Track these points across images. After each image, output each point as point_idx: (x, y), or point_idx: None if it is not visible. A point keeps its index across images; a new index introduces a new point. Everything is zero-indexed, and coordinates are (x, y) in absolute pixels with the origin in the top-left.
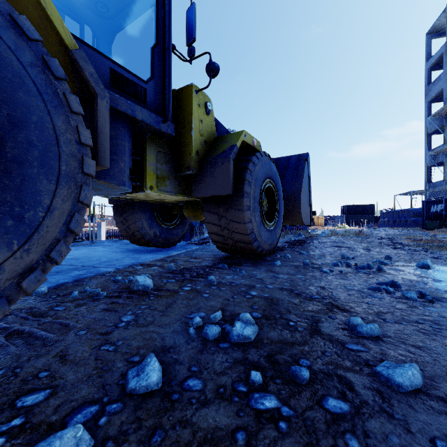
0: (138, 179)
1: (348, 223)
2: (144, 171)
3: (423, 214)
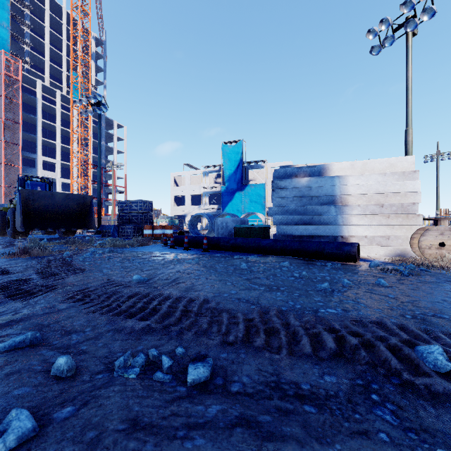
0: None
1: None
2: None
3: None
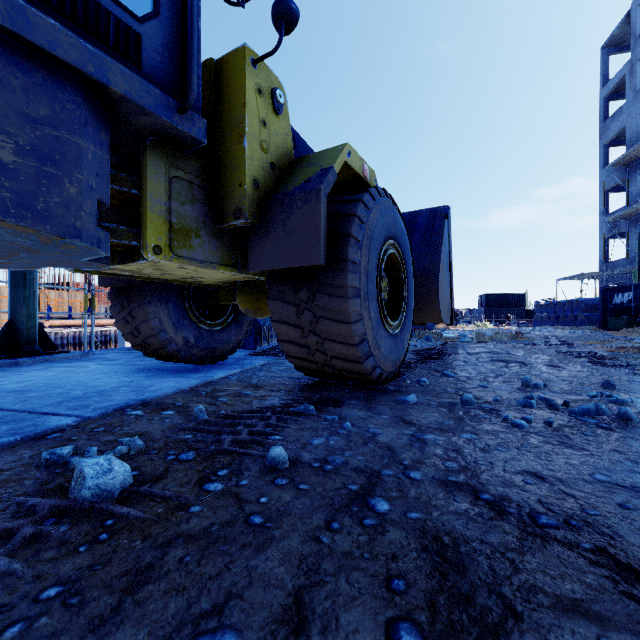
0: (135, 235)
1: (489, 320)
2: (141, 215)
3: (602, 306)
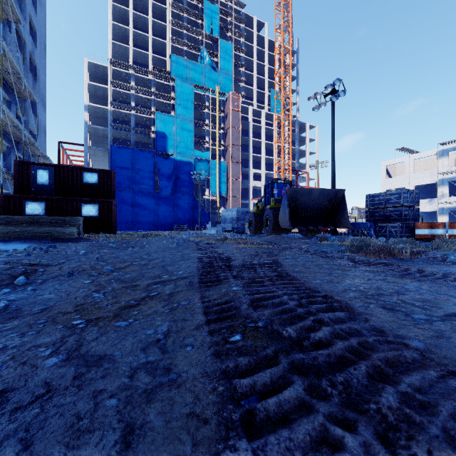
0: None
1: None
2: None
3: None
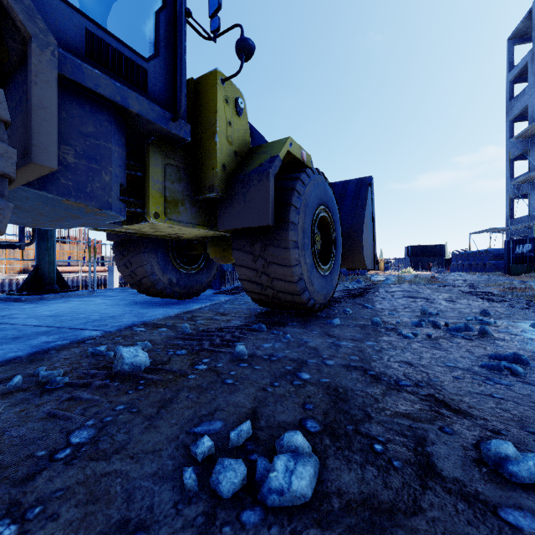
0: (139, 204)
1: (414, 267)
2: (145, 191)
3: (506, 255)
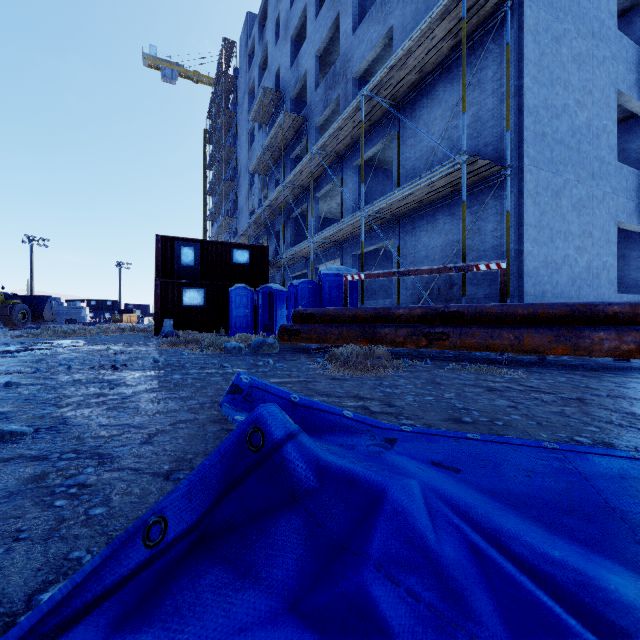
0: None
1: None
2: None
3: None
